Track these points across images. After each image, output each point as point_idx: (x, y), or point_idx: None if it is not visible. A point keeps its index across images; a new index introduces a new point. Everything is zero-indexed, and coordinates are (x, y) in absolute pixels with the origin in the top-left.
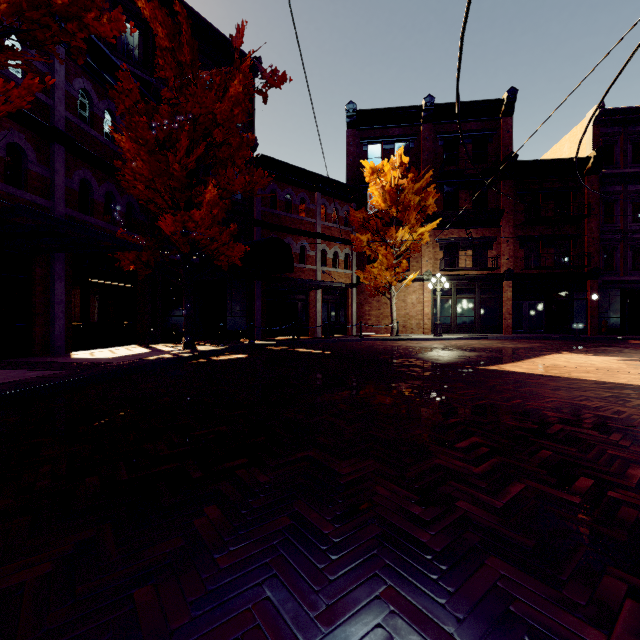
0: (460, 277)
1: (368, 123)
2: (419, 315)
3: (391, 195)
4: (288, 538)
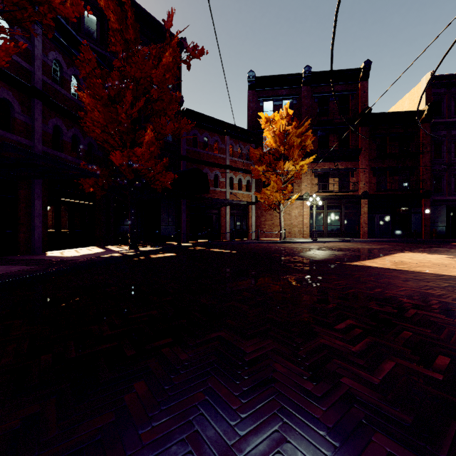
0: (330, 197)
1: (263, 86)
2: (300, 224)
3: (280, 138)
4: (202, 413)
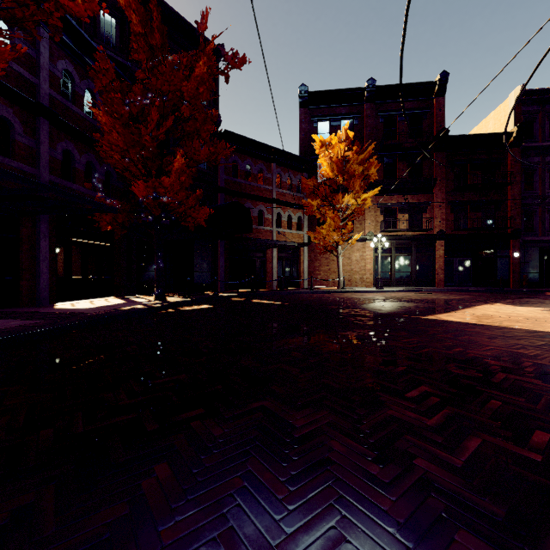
0: (398, 237)
1: (318, 103)
2: (362, 270)
3: (338, 165)
4: (240, 504)
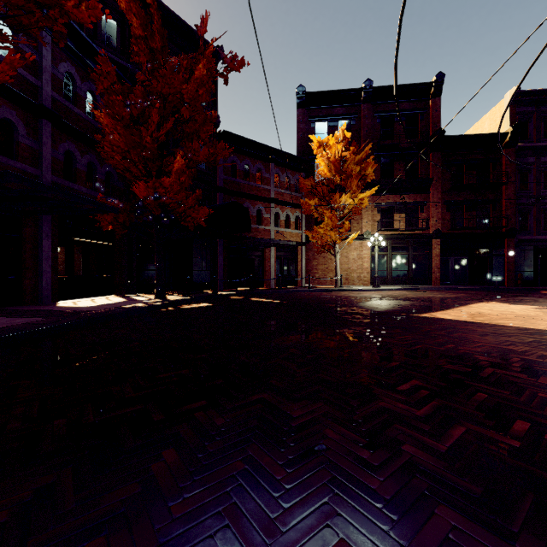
0: (395, 236)
1: (315, 103)
2: (359, 269)
3: (335, 165)
4: (241, 484)
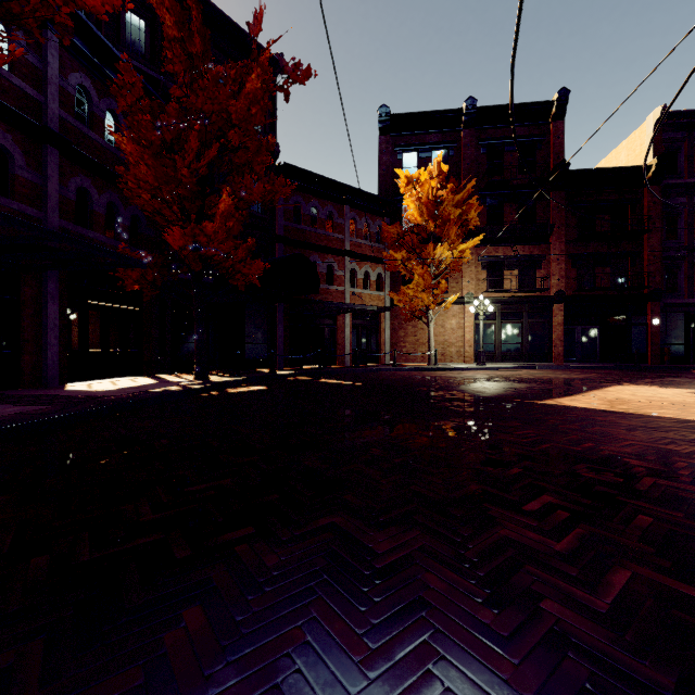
0: (505, 299)
1: (403, 129)
2: (459, 342)
3: (428, 208)
4: (300, 669)
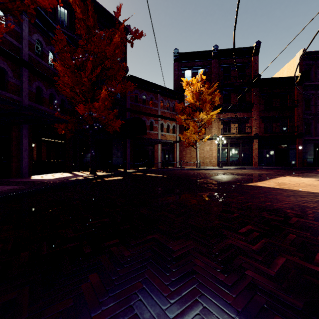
0: (231, 137)
1: (184, 59)
2: (210, 157)
3: (196, 95)
4: (141, 299)
